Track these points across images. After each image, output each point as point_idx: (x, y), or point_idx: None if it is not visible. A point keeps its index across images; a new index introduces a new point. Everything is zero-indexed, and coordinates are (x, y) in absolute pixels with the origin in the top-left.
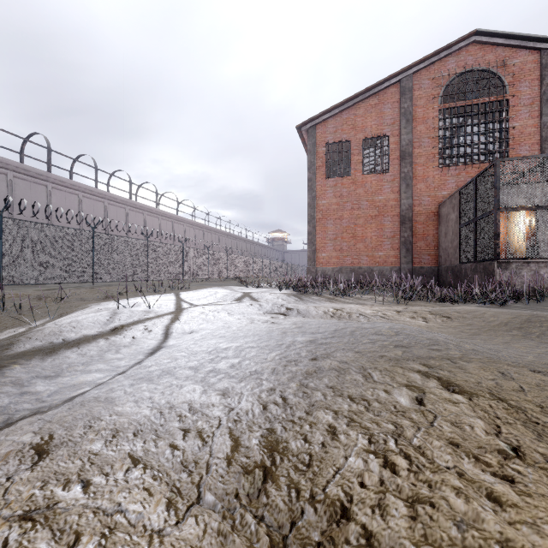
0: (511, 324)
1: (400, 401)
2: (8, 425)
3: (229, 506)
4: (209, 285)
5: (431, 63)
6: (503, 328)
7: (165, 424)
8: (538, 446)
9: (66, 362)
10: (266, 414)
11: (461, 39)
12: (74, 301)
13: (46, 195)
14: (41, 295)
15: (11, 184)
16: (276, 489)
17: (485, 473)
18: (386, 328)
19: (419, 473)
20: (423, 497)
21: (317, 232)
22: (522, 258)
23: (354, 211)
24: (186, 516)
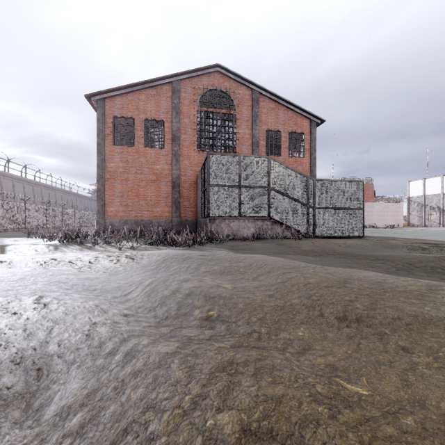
0: (159, 261)
1: None
2: None
3: None
4: None
5: (193, 77)
6: (152, 264)
7: None
8: None
9: None
10: None
11: (210, 67)
12: None
13: None
14: None
15: None
16: None
17: None
18: (23, 274)
19: None
20: None
21: (106, 189)
22: (221, 216)
23: (138, 175)
24: None
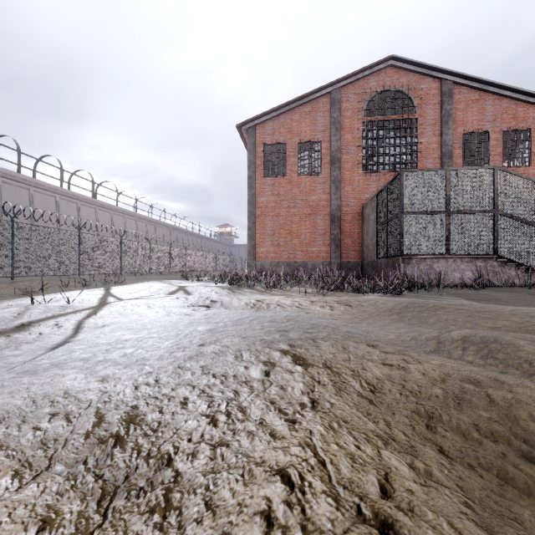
0: (394, 310)
1: (252, 374)
2: None
3: (75, 471)
4: (148, 279)
5: (357, 80)
6: (387, 313)
7: (35, 410)
8: (332, 398)
9: None
10: (136, 394)
11: (381, 62)
12: None
13: None
14: None
15: None
16: (121, 452)
17: (281, 420)
18: (283, 316)
19: (231, 425)
20: (224, 441)
21: (256, 228)
22: (420, 254)
23: (291, 209)
24: (29, 483)
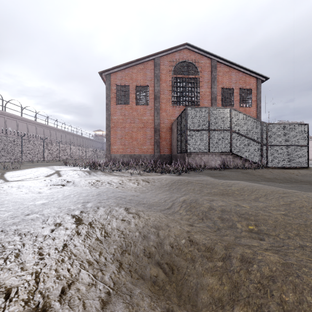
0: (168, 184)
1: (43, 231)
2: None
3: None
4: (40, 165)
5: (168, 54)
6: (164, 186)
7: None
8: (78, 243)
9: None
10: None
11: (181, 45)
12: None
13: None
14: None
15: None
16: None
17: (37, 259)
18: (97, 192)
19: (2, 265)
20: None
21: (111, 134)
22: (196, 152)
23: (132, 124)
24: None
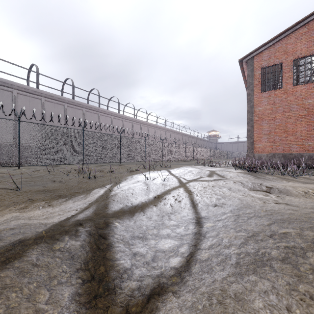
0: None
1: None
2: (152, 304)
3: None
4: (179, 164)
5: None
6: None
7: None
8: None
9: (143, 224)
10: None
11: None
12: (116, 173)
13: (98, 119)
14: (100, 169)
15: (84, 114)
16: None
17: None
18: None
19: None
20: None
21: (254, 129)
22: None
23: (286, 113)
24: None
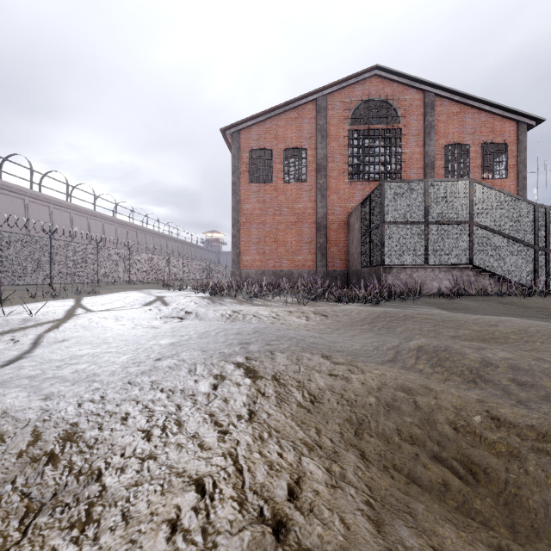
0: (366, 320)
1: (200, 387)
2: None
3: (2, 491)
4: (127, 288)
5: (343, 88)
6: (359, 323)
7: None
8: (271, 409)
9: None
10: (79, 411)
11: (366, 71)
12: None
13: None
14: None
15: None
16: (52, 470)
17: (215, 432)
18: (251, 328)
19: (163, 439)
20: (153, 454)
21: (241, 235)
22: (401, 264)
23: (276, 216)
24: None
